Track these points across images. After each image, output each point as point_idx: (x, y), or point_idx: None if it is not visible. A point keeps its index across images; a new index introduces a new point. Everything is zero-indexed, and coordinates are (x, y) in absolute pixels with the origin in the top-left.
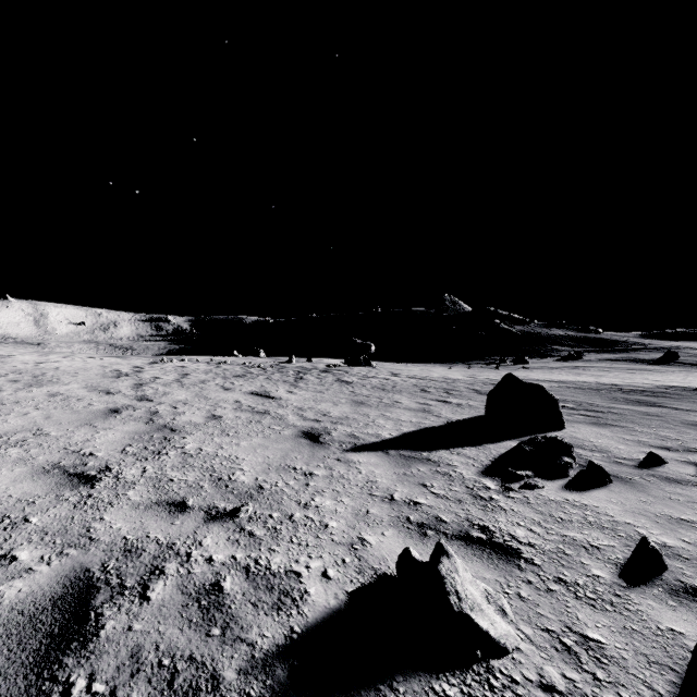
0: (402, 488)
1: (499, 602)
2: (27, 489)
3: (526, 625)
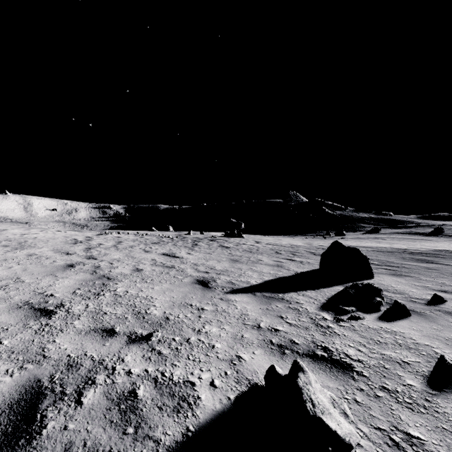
0: (266, 319)
1: (342, 407)
2: (4, 320)
3: (363, 425)
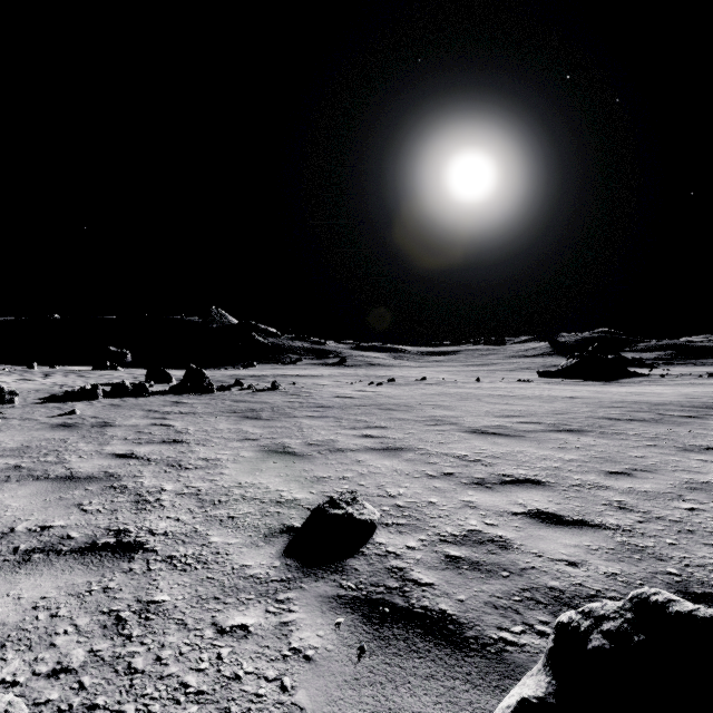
0: None
1: None
2: None
3: None
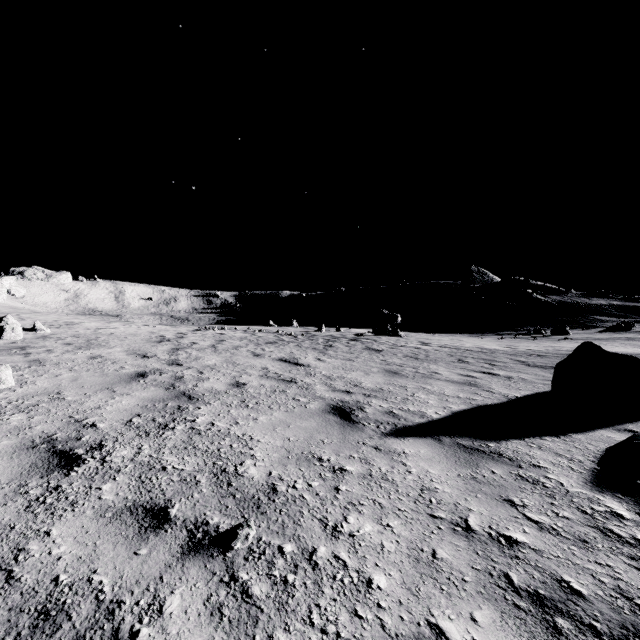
0: (477, 506)
1: None
2: None
3: None
